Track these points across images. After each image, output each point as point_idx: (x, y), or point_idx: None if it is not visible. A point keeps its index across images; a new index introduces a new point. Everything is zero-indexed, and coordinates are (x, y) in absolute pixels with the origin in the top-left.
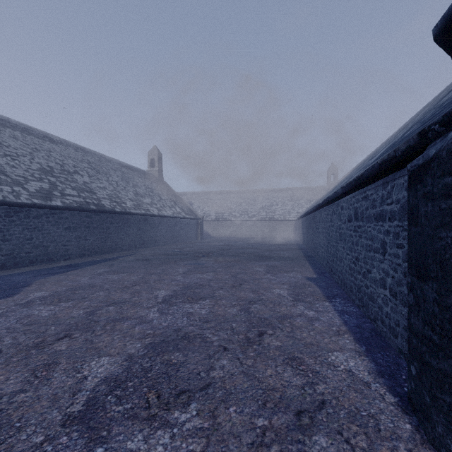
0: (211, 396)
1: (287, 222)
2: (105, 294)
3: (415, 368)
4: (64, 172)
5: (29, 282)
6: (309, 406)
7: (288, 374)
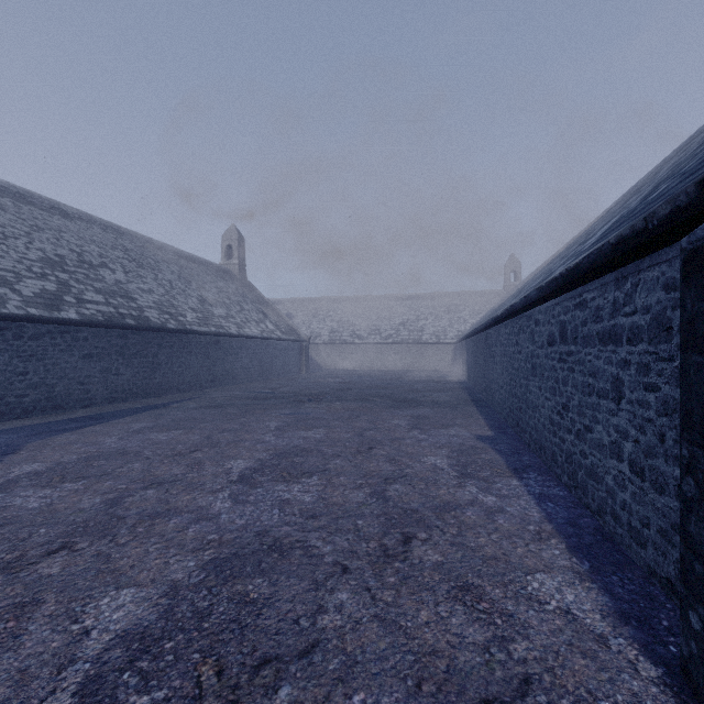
0: (319, 670)
1: (442, 345)
2: (143, 466)
3: (700, 618)
4: (83, 265)
5: (16, 447)
6: (502, 689)
7: (459, 620)
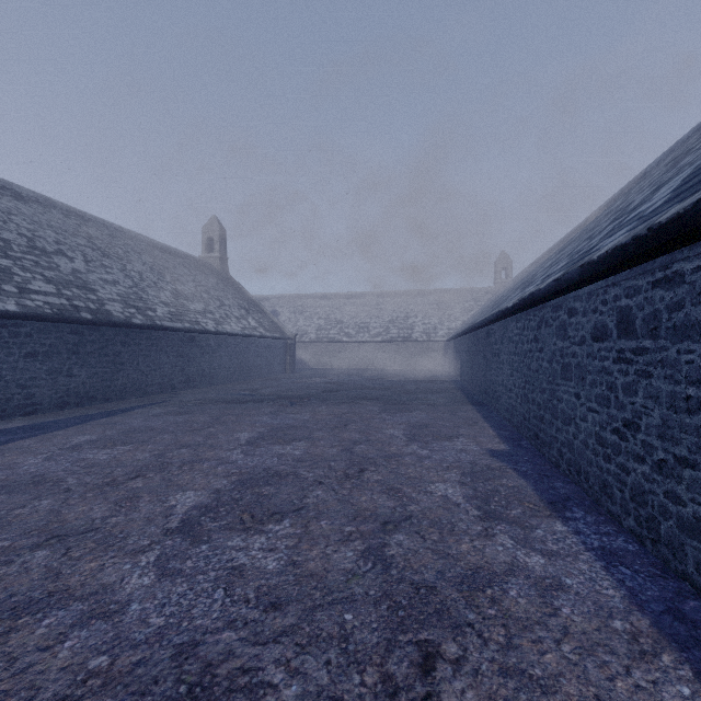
0: None
1: (433, 344)
2: (53, 505)
3: None
4: (34, 251)
5: None
6: None
7: None
